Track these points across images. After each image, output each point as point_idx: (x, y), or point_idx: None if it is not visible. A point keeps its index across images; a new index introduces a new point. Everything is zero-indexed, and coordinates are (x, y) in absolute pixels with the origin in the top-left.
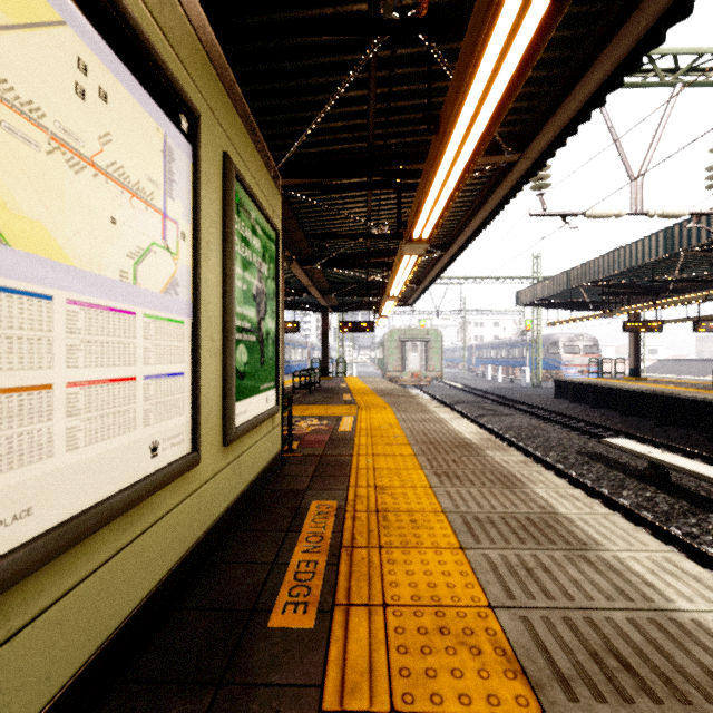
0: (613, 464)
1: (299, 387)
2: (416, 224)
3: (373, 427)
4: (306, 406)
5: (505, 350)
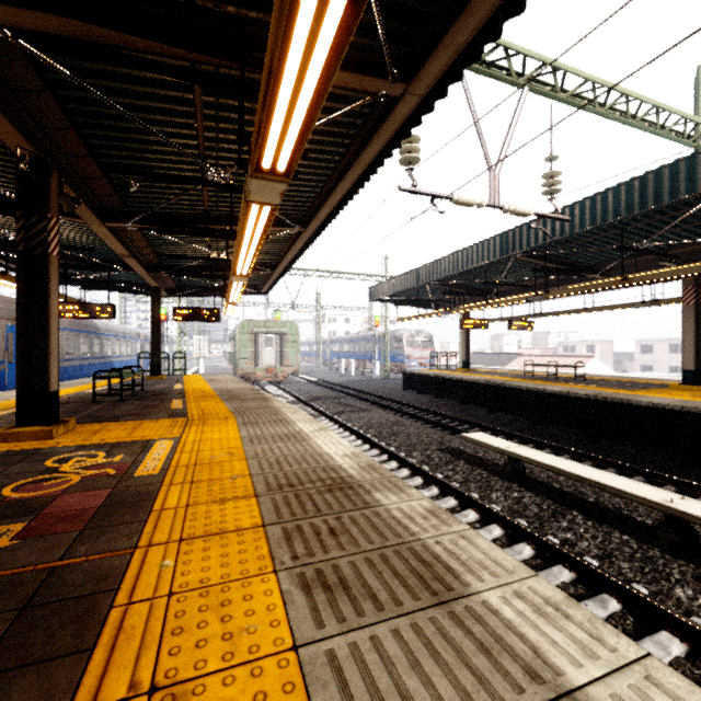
0: (473, 459)
1: (108, 392)
2: (267, 140)
3: (201, 459)
4: (103, 424)
5: (356, 344)
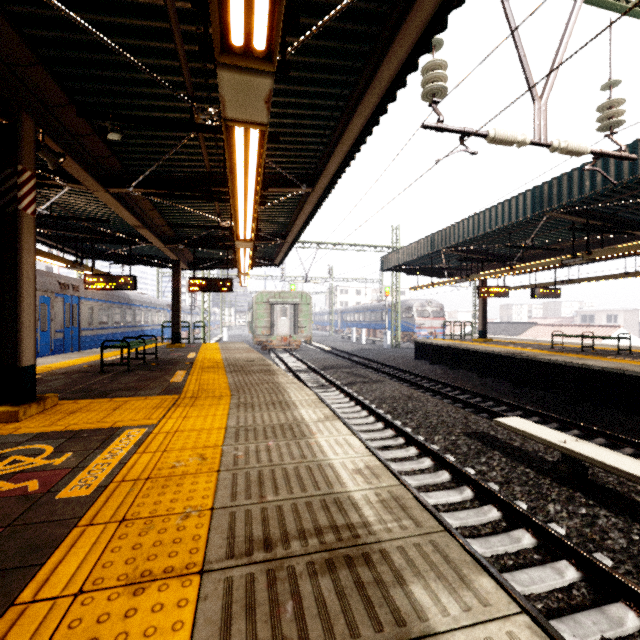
0: (510, 450)
1: (120, 361)
2: None
3: (160, 467)
4: (88, 401)
5: (366, 314)
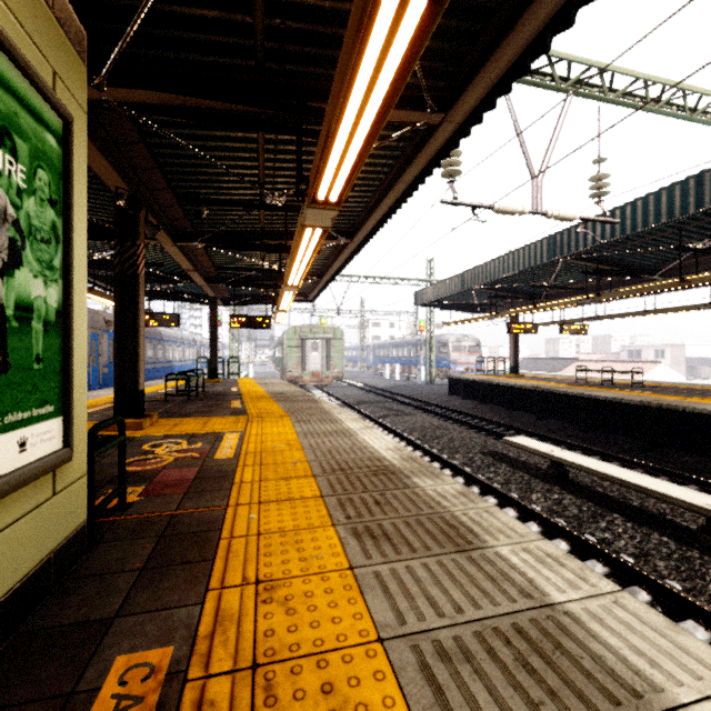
0: (515, 463)
1: (176, 392)
2: (322, 178)
3: (265, 448)
4: (179, 419)
5: (400, 349)
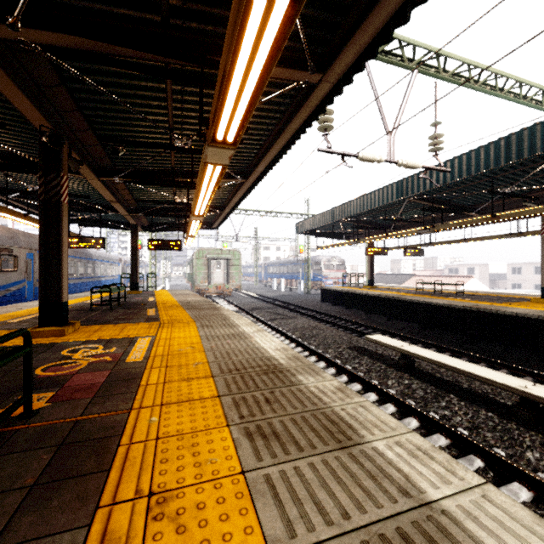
0: (374, 355)
1: (100, 302)
2: (220, 119)
3: (172, 351)
4: (99, 326)
5: (285, 267)
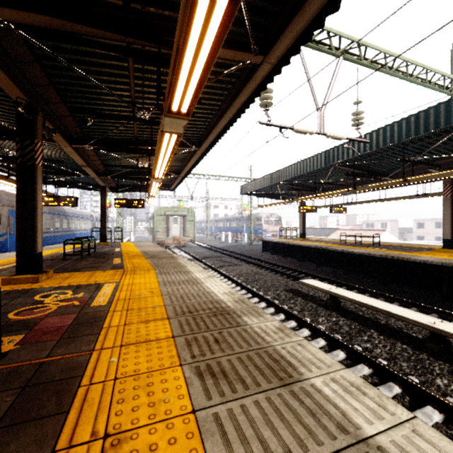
0: (306, 296)
1: (73, 253)
2: (175, 92)
3: (133, 295)
4: (70, 273)
5: (231, 222)
